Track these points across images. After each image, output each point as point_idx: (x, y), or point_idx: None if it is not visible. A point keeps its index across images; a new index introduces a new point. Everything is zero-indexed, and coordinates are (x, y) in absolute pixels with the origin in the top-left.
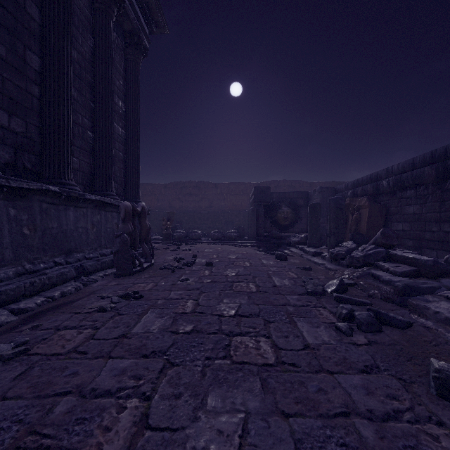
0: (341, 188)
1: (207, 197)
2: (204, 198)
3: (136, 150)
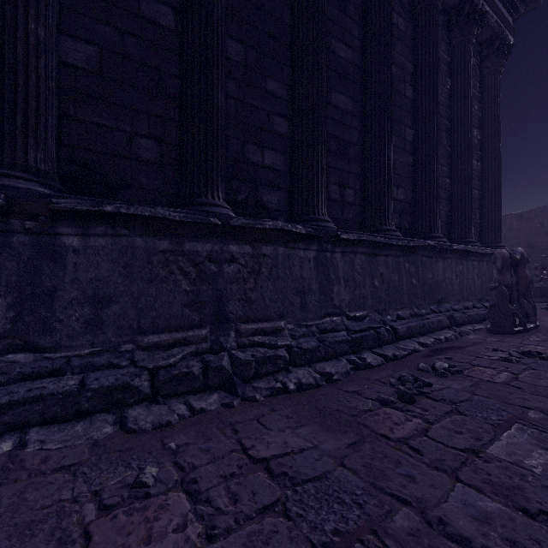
0: None
1: None
2: None
3: (495, 182)
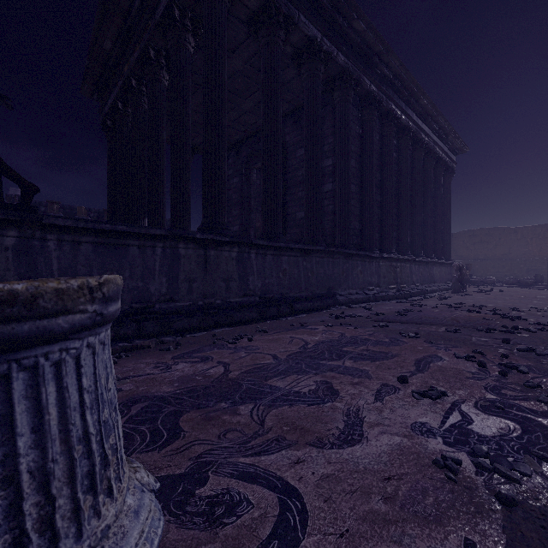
0: None
1: (503, 243)
2: (498, 245)
3: (449, 231)
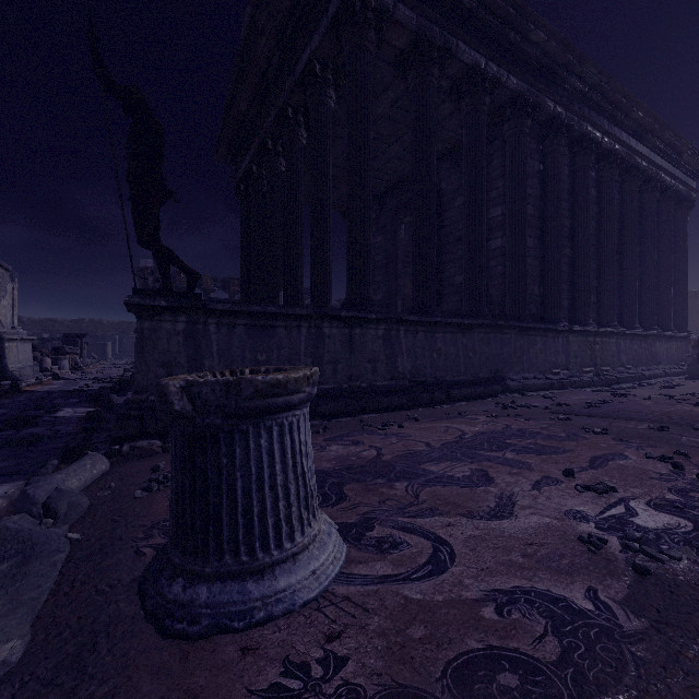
0: None
1: None
2: None
3: (684, 290)
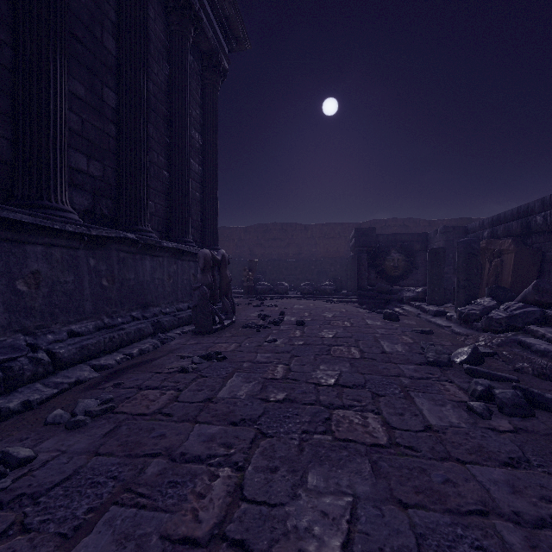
0: (474, 226)
1: (295, 242)
2: (291, 243)
3: (214, 189)
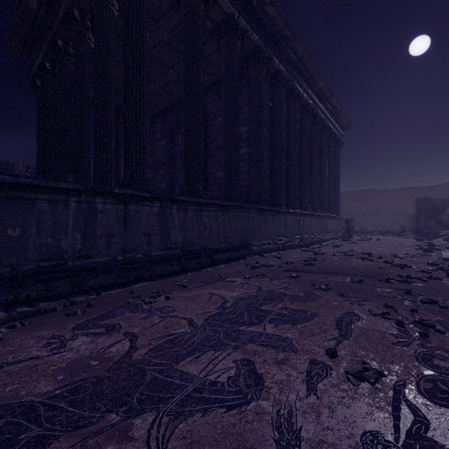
0: None
1: (375, 201)
2: (372, 203)
3: (338, 191)
